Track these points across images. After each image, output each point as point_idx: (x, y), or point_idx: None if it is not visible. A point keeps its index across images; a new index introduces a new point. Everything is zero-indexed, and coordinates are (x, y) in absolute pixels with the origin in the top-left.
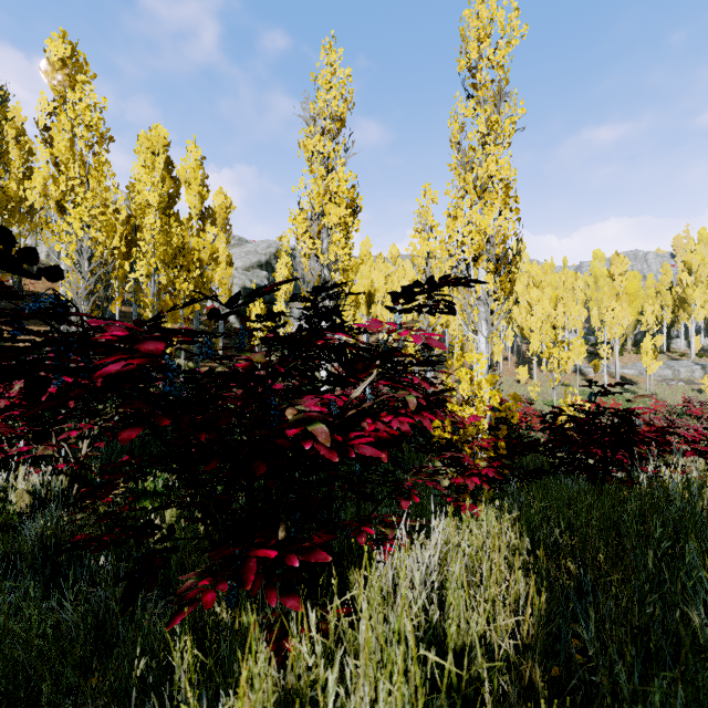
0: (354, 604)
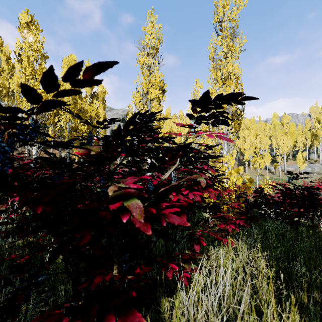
0: (164, 321)
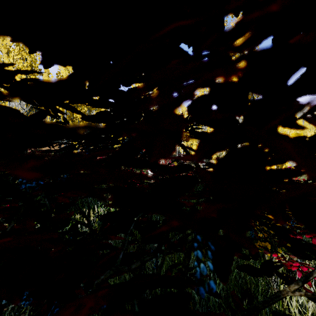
0: None
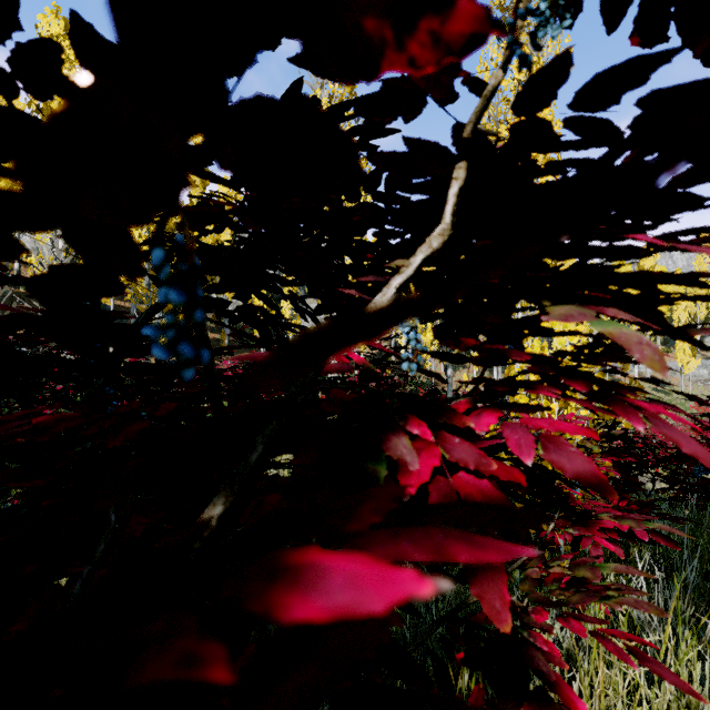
0: None
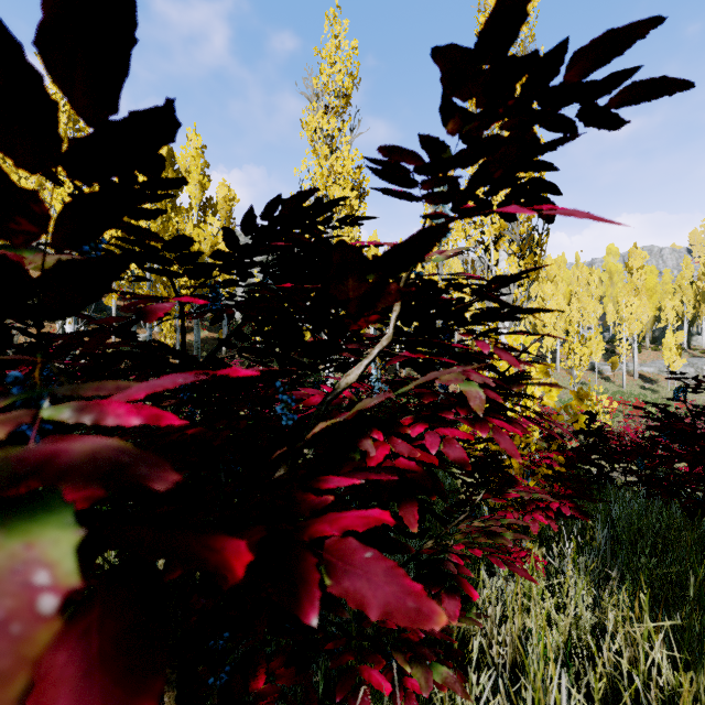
0: None
